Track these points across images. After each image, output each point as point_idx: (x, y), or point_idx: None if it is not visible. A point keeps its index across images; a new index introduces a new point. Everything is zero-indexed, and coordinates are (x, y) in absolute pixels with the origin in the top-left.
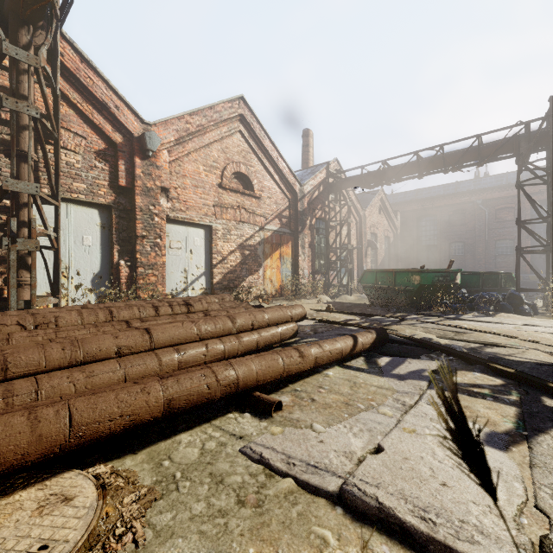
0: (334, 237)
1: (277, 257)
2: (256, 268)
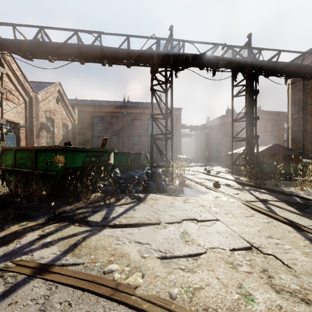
0: None
1: None
2: None
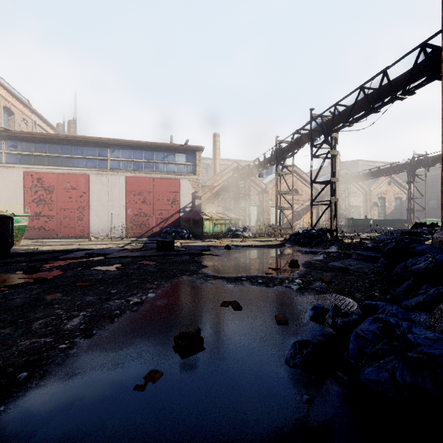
0: (344, 203)
1: (309, 214)
2: (299, 218)
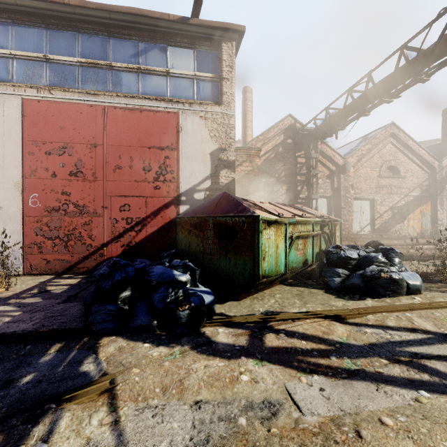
0: None
1: (418, 213)
2: (401, 220)
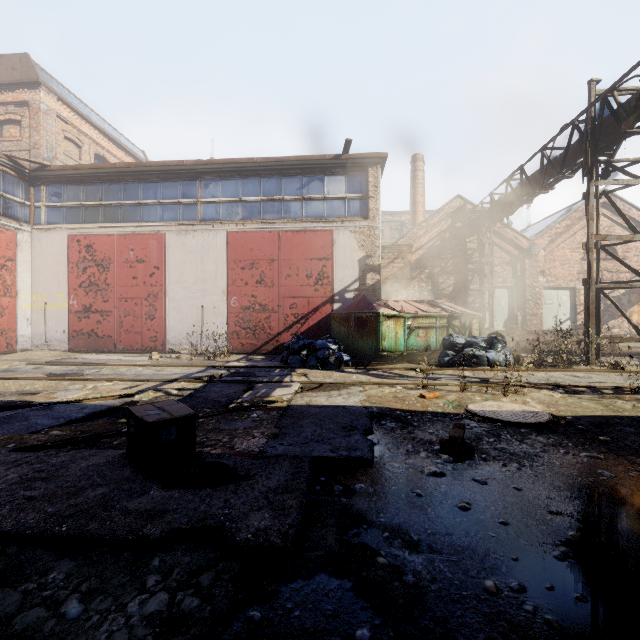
0: None
1: None
2: (619, 314)
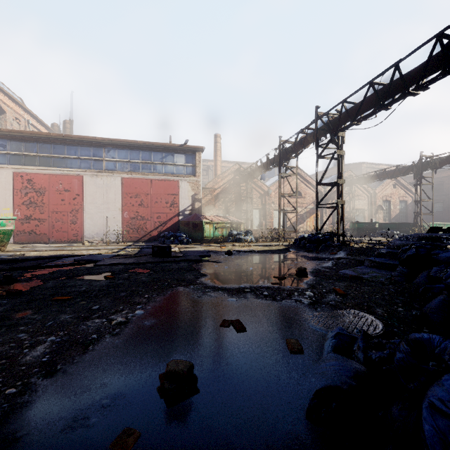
0: (348, 206)
1: (312, 218)
2: (303, 222)
